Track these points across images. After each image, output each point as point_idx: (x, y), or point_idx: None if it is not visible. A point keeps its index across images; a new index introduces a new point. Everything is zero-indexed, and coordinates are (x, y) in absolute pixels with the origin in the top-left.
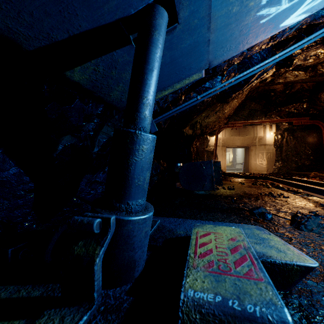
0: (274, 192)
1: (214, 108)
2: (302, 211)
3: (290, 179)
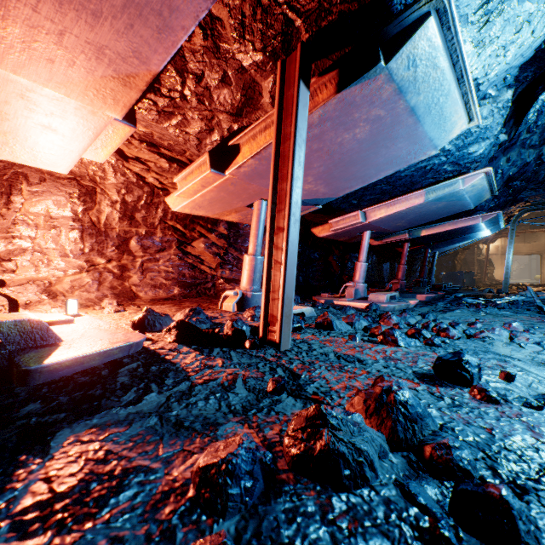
0: None
1: None
2: None
3: None
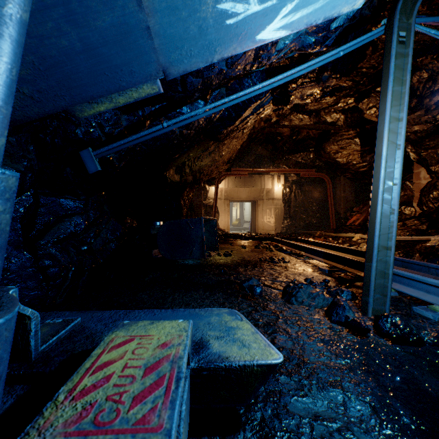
0: (275, 257)
1: (205, 147)
2: (299, 278)
3: (296, 240)
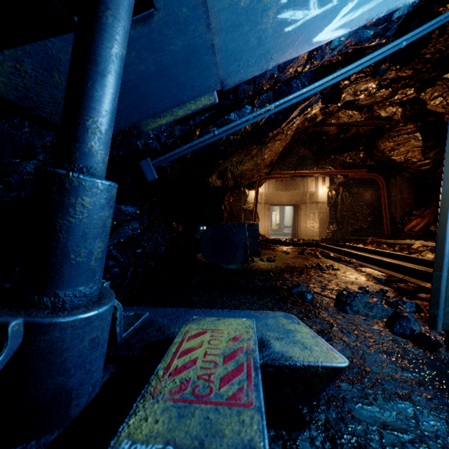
0: (322, 264)
1: (248, 151)
2: (352, 287)
3: (344, 247)
